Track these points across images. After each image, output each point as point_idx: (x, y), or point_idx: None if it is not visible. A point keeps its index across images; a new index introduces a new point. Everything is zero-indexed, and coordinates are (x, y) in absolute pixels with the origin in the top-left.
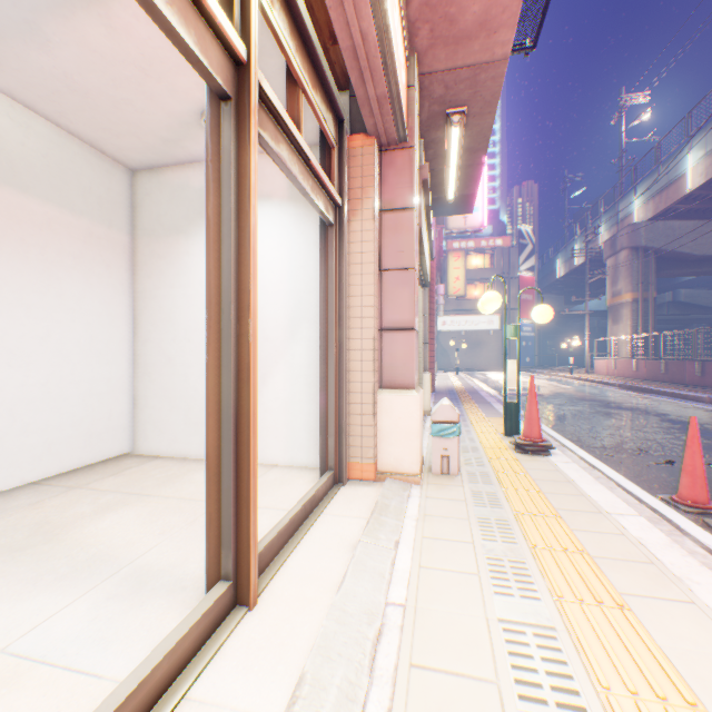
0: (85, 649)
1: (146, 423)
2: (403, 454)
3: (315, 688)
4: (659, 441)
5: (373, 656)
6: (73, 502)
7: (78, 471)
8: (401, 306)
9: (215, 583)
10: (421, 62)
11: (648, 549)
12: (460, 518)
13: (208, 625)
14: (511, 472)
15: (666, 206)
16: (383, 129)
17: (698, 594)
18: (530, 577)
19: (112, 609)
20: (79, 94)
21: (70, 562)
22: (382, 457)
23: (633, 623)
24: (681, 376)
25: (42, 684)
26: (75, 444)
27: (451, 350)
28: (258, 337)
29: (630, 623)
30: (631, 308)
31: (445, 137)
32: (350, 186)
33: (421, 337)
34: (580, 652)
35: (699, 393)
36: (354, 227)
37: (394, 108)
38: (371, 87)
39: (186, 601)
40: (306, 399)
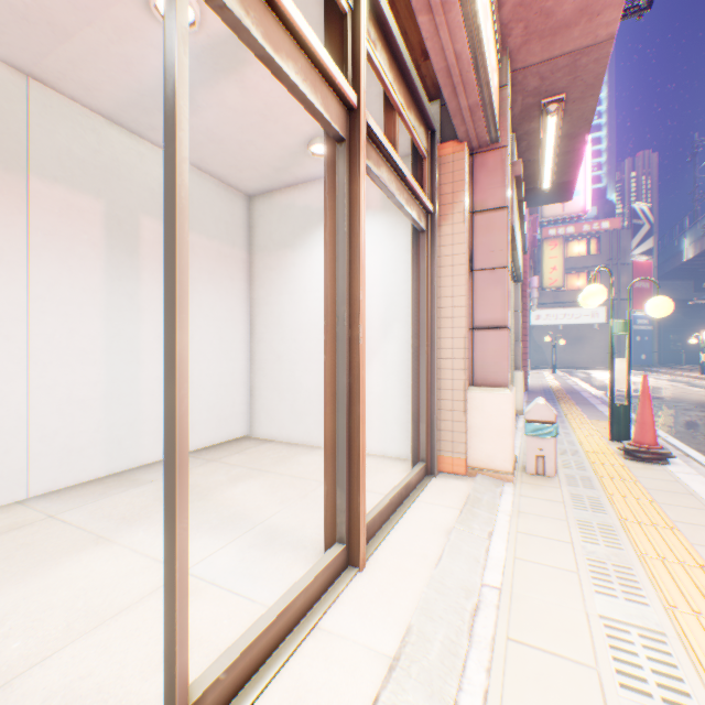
0: (239, 579)
1: (260, 411)
2: (494, 451)
3: (421, 638)
4: None
5: (471, 625)
6: (212, 471)
7: (211, 447)
8: (492, 305)
9: (330, 545)
10: (513, 60)
11: None
12: (556, 519)
13: (329, 576)
14: (617, 478)
15: None
16: (474, 134)
17: None
18: (636, 583)
19: (254, 554)
20: (216, 142)
21: (218, 516)
22: (472, 453)
23: None
24: None
25: (216, 598)
26: (209, 425)
27: (545, 347)
28: None
29: None
30: None
31: (540, 127)
32: (441, 192)
33: (512, 334)
34: (693, 660)
35: None
36: (444, 231)
37: (485, 113)
38: (462, 99)
39: (307, 556)
40: (397, 395)
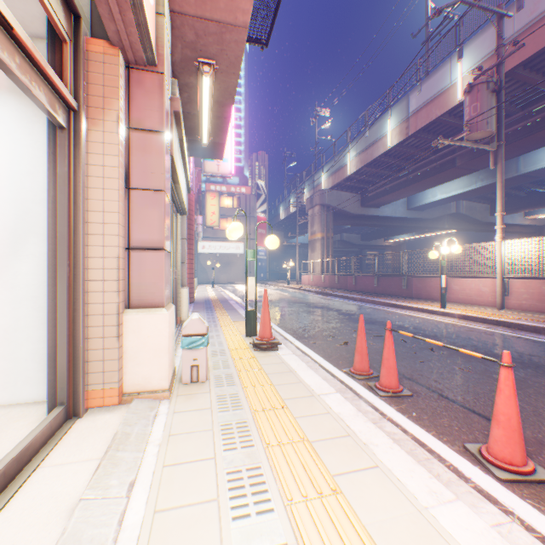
0: None
1: None
2: (152, 372)
3: None
4: (339, 328)
5: None
6: None
7: None
8: (150, 226)
9: None
10: None
11: (345, 422)
12: (205, 431)
13: None
14: (250, 370)
15: (339, 182)
16: (128, 41)
17: (379, 456)
18: (265, 485)
19: None
20: None
21: None
22: (129, 378)
23: (345, 508)
24: (346, 285)
25: None
26: None
27: (209, 268)
28: None
29: (343, 509)
30: (321, 243)
31: (198, 84)
32: (91, 92)
33: (180, 257)
34: None
35: (355, 295)
36: (95, 137)
37: (139, 20)
38: None
39: None
40: (35, 325)
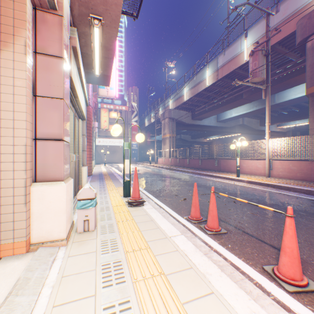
0: None
1: None
2: (53, 227)
3: None
4: (181, 190)
5: None
6: None
7: None
8: (52, 123)
9: None
10: None
11: (188, 257)
12: (90, 271)
13: None
14: (125, 220)
15: (179, 105)
16: None
17: (213, 284)
18: None
19: None
20: None
21: None
22: (35, 233)
23: None
24: (183, 164)
25: None
26: None
27: (103, 154)
28: None
29: None
30: (169, 140)
31: (91, 33)
32: (3, 21)
33: (81, 147)
34: None
35: (188, 170)
36: (6, 55)
37: None
38: None
39: None
40: None
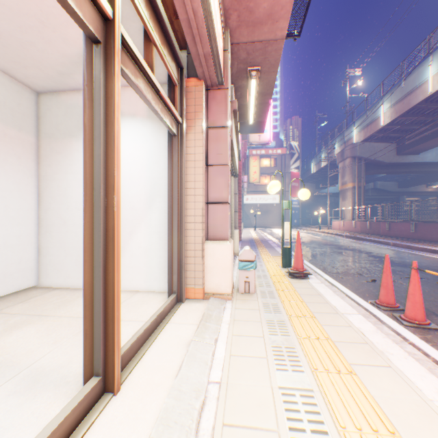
0: None
1: (47, 265)
2: (221, 281)
3: None
4: (367, 268)
5: (198, 421)
6: None
7: None
8: (219, 188)
9: (89, 378)
10: (232, 36)
11: (364, 334)
12: (255, 321)
13: (82, 410)
14: (286, 290)
15: (370, 134)
16: (208, 76)
17: (392, 361)
18: (297, 357)
19: (11, 403)
20: None
21: None
22: (208, 284)
23: (358, 383)
24: (378, 230)
25: None
26: None
27: (251, 216)
28: (127, 207)
29: (356, 383)
30: (352, 192)
31: (247, 84)
32: (188, 111)
33: (233, 208)
34: (328, 405)
35: (387, 240)
36: (190, 137)
37: (215, 62)
38: (200, 47)
39: (68, 392)
40: (159, 248)
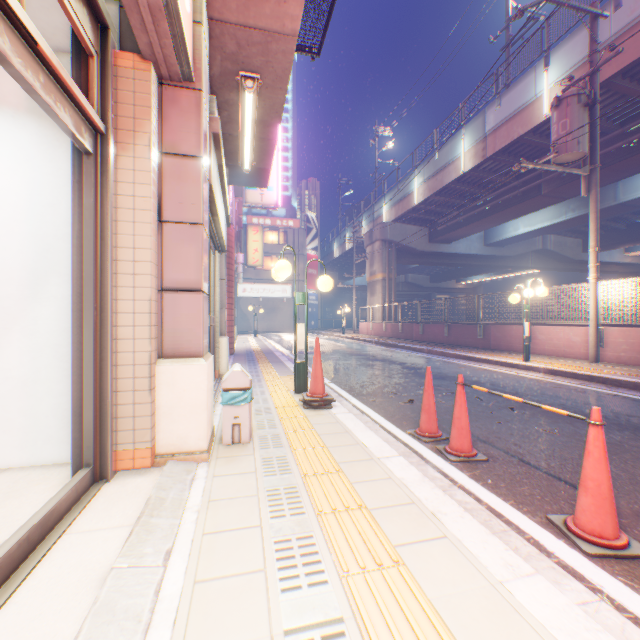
0: None
1: None
2: (189, 430)
3: None
4: (403, 384)
5: None
6: None
7: None
8: (186, 264)
9: None
10: (211, 3)
11: (409, 488)
12: (249, 496)
13: None
14: (300, 430)
15: (403, 213)
16: (162, 55)
17: (448, 526)
18: (318, 555)
19: None
20: None
21: None
22: (163, 438)
23: (409, 581)
24: (411, 334)
25: None
26: None
27: (251, 315)
28: None
29: (406, 581)
30: (382, 285)
31: (240, 101)
32: (120, 112)
33: (218, 301)
34: None
35: (422, 346)
36: (124, 163)
37: (174, 30)
38: None
39: None
40: (57, 376)
